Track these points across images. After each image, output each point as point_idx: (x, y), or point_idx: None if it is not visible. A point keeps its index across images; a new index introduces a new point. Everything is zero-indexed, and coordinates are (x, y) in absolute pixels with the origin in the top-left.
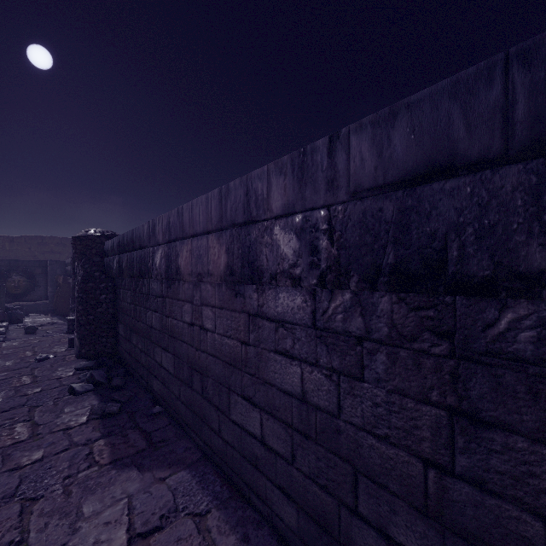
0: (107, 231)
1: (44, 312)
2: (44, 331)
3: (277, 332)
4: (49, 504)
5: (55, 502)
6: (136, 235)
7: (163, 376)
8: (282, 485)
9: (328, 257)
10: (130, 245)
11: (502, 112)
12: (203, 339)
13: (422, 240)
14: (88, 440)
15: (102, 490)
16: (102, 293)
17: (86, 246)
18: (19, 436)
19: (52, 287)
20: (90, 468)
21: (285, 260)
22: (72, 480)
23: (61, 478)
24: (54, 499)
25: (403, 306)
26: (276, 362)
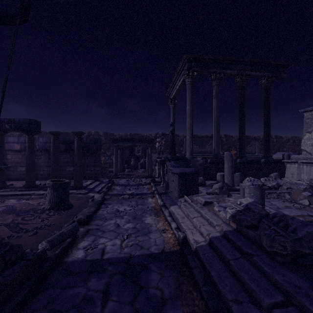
0: None
1: None
2: None
3: None
4: None
5: None
6: None
7: None
8: None
9: (38, 147)
10: None
11: (50, 140)
12: (7, 160)
13: (46, 147)
14: None
15: None
16: None
17: None
18: None
19: None
20: None
21: None
22: None
23: None
24: None
25: (45, 152)
26: None
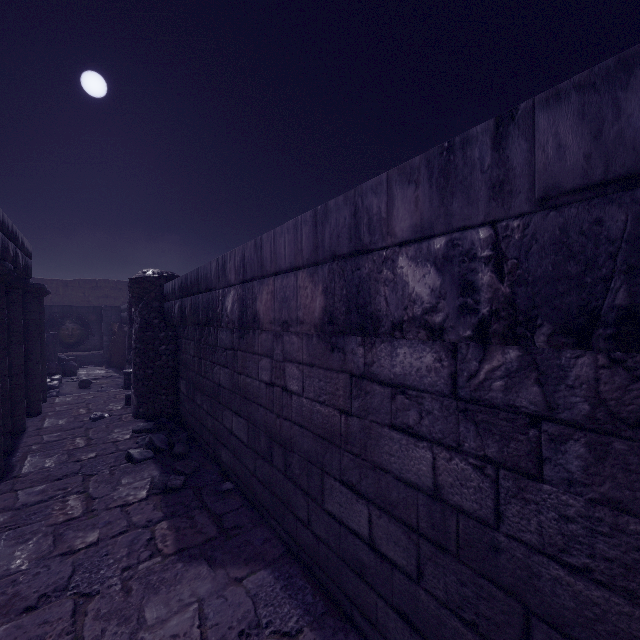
0: (166, 272)
1: (99, 364)
2: (99, 385)
3: (394, 400)
4: (106, 604)
5: (112, 602)
6: (202, 274)
7: (234, 445)
8: (402, 608)
9: (492, 297)
10: (194, 287)
11: None
12: (286, 403)
13: None
14: (149, 521)
15: (167, 590)
16: (162, 343)
17: (144, 289)
18: (72, 511)
19: (107, 336)
20: (152, 559)
21: (416, 303)
22: (132, 573)
23: (119, 569)
24: (111, 597)
25: (619, 373)
26: (393, 440)
